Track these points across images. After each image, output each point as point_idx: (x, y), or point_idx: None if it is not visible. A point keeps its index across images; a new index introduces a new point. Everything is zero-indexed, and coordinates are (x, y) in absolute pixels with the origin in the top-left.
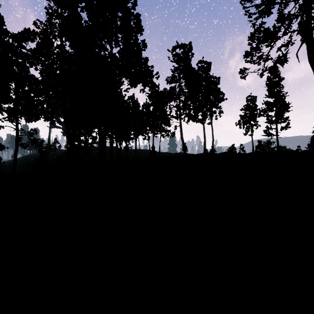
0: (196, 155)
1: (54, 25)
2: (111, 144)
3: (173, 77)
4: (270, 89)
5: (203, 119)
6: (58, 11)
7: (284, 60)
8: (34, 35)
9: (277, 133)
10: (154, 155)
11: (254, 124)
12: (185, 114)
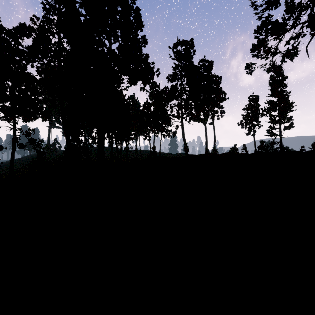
0: (197, 156)
1: (51, 21)
2: (110, 145)
3: (174, 75)
4: (273, 88)
5: (205, 119)
6: (55, 6)
7: (295, 53)
8: (29, 30)
9: (280, 133)
10: (154, 156)
11: (256, 124)
12: (186, 113)
